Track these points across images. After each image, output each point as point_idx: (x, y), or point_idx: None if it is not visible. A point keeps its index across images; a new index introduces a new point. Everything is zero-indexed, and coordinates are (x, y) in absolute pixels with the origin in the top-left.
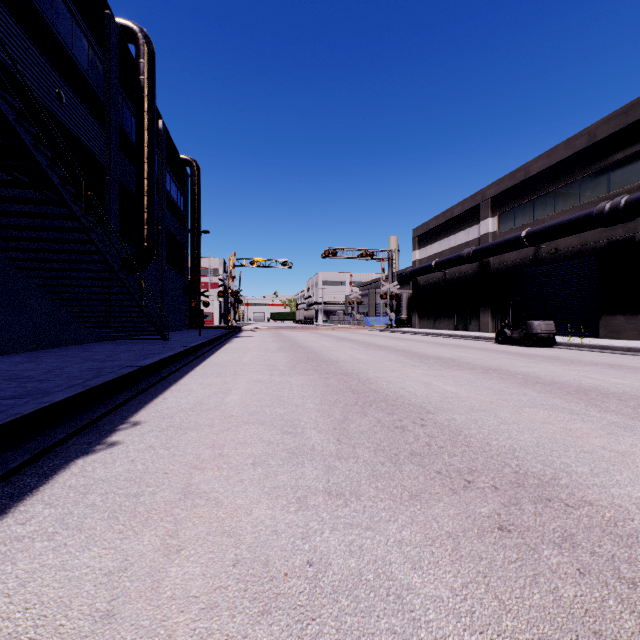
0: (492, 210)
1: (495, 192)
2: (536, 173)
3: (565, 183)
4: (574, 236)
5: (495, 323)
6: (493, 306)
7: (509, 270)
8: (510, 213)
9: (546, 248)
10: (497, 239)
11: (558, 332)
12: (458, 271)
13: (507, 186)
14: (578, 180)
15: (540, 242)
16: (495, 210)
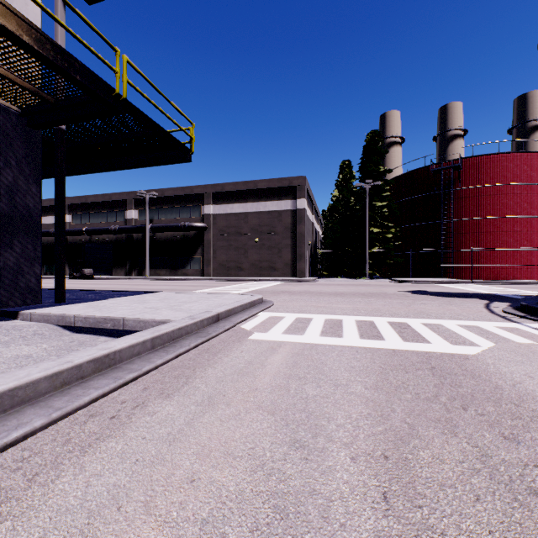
0: (69, 211)
1: (71, 202)
2: (91, 202)
3: (102, 211)
4: (105, 234)
5: (69, 270)
6: (70, 262)
7: (78, 244)
8: (79, 216)
9: (95, 237)
10: (72, 227)
11: (100, 274)
12: (47, 239)
13: (77, 202)
14: (107, 212)
15: (92, 235)
16: (71, 211)
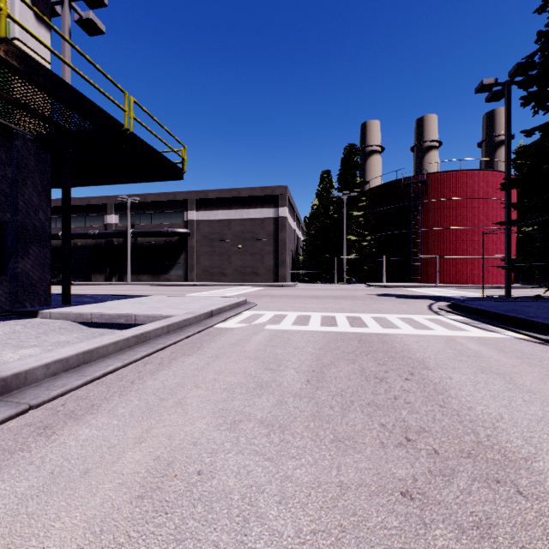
0: None
1: None
2: None
3: (80, 215)
4: (83, 239)
5: None
6: None
7: (54, 249)
8: (54, 219)
9: (72, 241)
10: None
11: (77, 280)
12: None
13: (52, 205)
14: (85, 216)
15: None
16: None
